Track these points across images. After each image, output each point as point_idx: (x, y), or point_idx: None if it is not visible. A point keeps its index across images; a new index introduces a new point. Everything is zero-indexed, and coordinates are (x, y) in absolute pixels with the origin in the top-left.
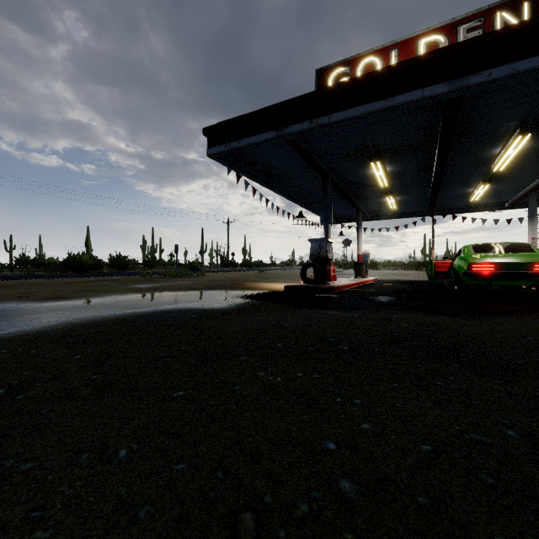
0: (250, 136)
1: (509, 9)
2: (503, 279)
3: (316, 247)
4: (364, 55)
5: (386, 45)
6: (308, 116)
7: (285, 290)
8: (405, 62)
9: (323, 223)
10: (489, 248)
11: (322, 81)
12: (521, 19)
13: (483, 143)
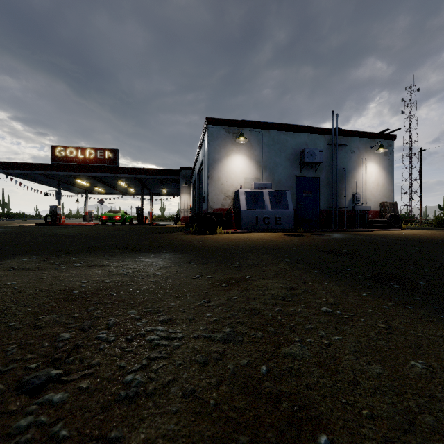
0: (19, 170)
1: (109, 151)
2: (108, 220)
3: (52, 209)
4: (70, 147)
5: (77, 147)
6: (44, 170)
7: (36, 224)
8: (73, 165)
9: (58, 199)
10: (111, 211)
11: (54, 150)
12: (112, 155)
13: (113, 180)
